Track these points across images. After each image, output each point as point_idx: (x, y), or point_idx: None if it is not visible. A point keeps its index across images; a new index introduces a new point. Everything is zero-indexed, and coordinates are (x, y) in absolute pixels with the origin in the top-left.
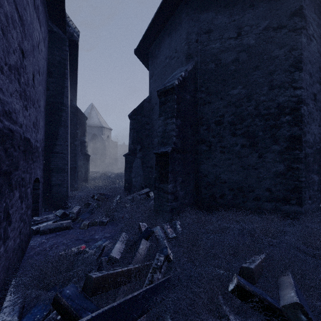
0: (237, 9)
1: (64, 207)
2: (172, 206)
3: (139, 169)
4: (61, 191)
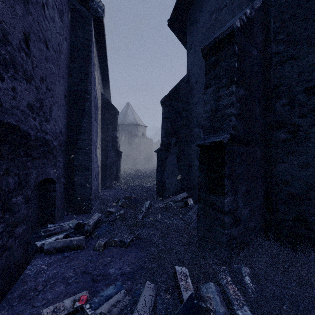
0: None
1: (88, 211)
2: (231, 234)
3: (174, 168)
4: (84, 193)
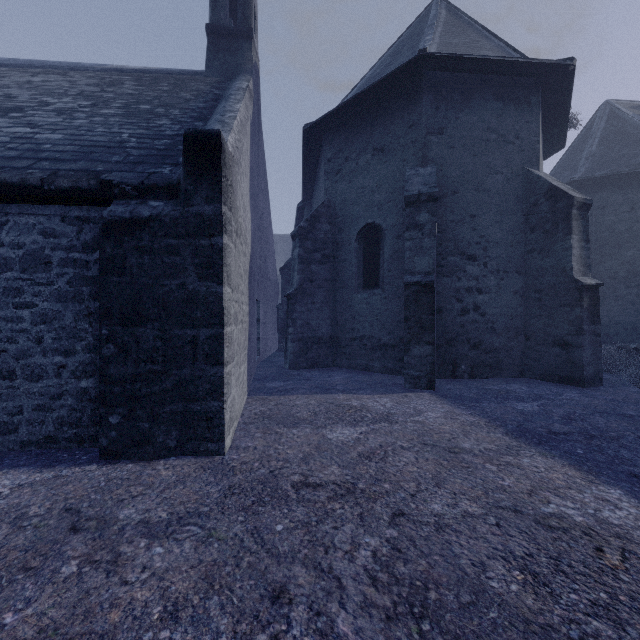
0: (631, 189)
1: None
2: None
3: None
4: None
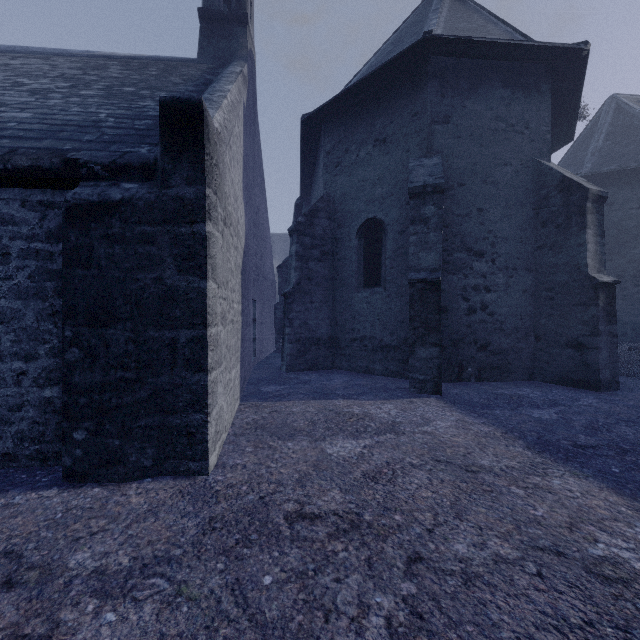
0: (639, 185)
1: None
2: None
3: None
4: None
